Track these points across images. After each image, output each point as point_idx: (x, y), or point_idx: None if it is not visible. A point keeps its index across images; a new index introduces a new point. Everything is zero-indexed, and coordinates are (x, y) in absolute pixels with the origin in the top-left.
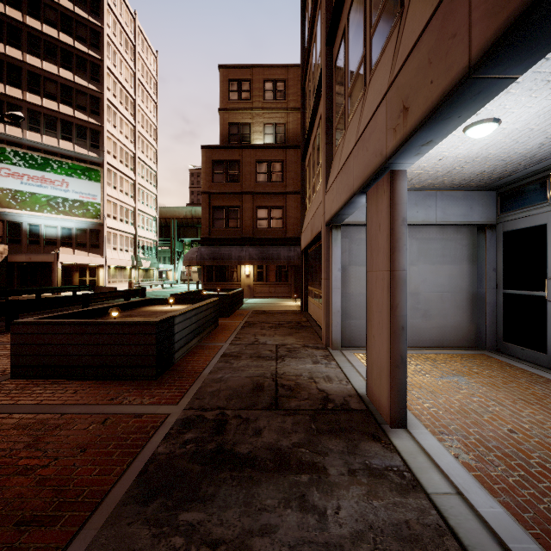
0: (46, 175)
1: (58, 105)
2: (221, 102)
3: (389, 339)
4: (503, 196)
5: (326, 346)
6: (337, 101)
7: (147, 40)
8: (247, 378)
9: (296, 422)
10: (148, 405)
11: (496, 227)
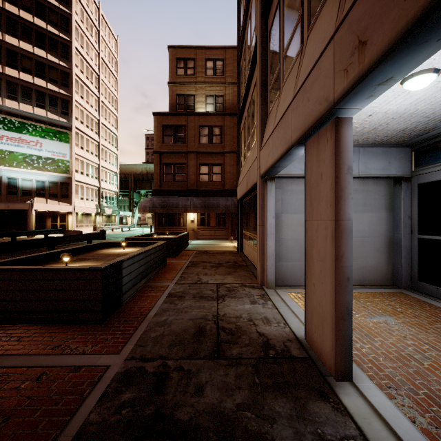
0: (22, 136)
1: (33, 78)
2: (170, 76)
3: (334, 290)
4: (418, 152)
5: (261, 285)
6: (271, 66)
7: (109, 27)
8: (190, 320)
9: (239, 374)
10: (89, 354)
11: (411, 180)
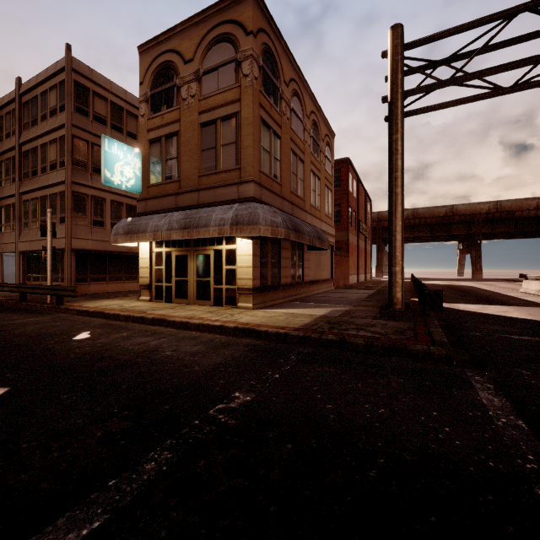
0: None
1: None
2: None
3: (2, 278)
4: None
5: None
6: None
7: None
8: None
9: None
10: None
11: None
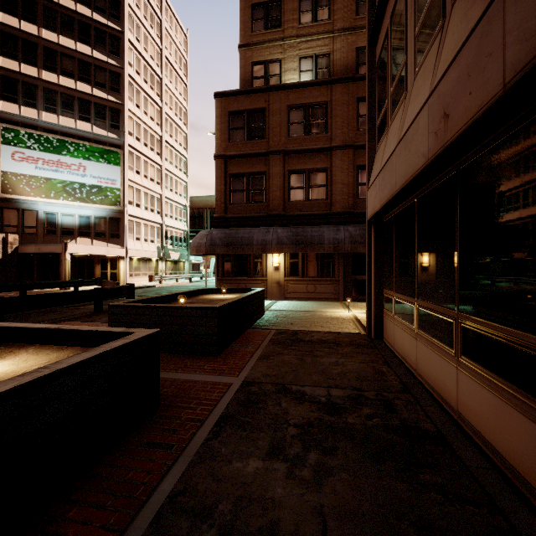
0: (61, 158)
1: (75, 83)
2: (242, 36)
3: None
4: None
5: None
6: None
7: (176, 17)
8: None
9: None
10: None
11: None
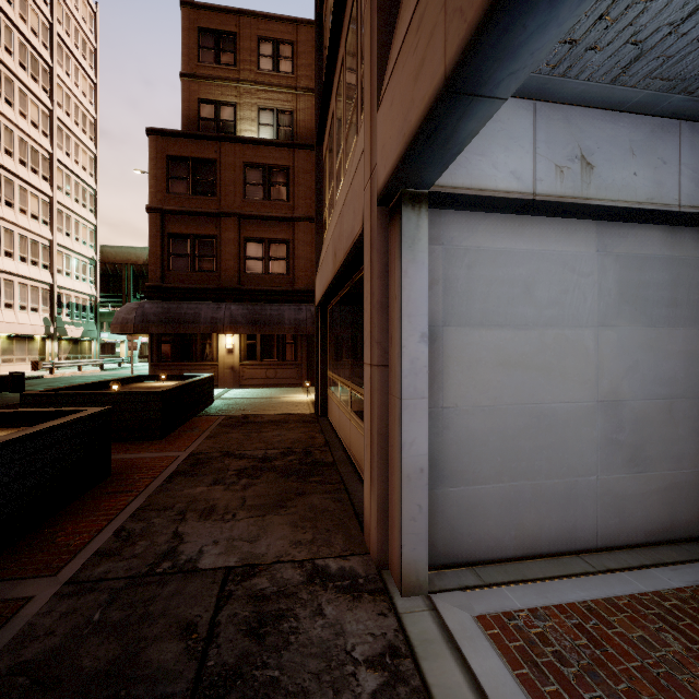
0: None
1: None
2: (186, 62)
3: None
4: None
5: (380, 569)
6: None
7: None
8: None
9: None
10: None
11: None
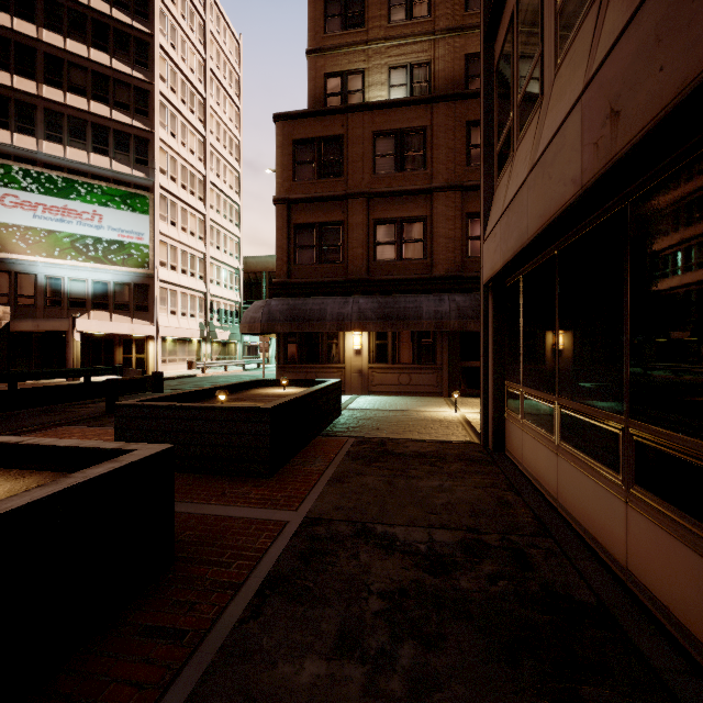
0: (69, 204)
1: (88, 102)
2: (312, 38)
3: None
4: None
5: None
6: None
7: (225, 17)
8: None
9: None
10: None
11: None
